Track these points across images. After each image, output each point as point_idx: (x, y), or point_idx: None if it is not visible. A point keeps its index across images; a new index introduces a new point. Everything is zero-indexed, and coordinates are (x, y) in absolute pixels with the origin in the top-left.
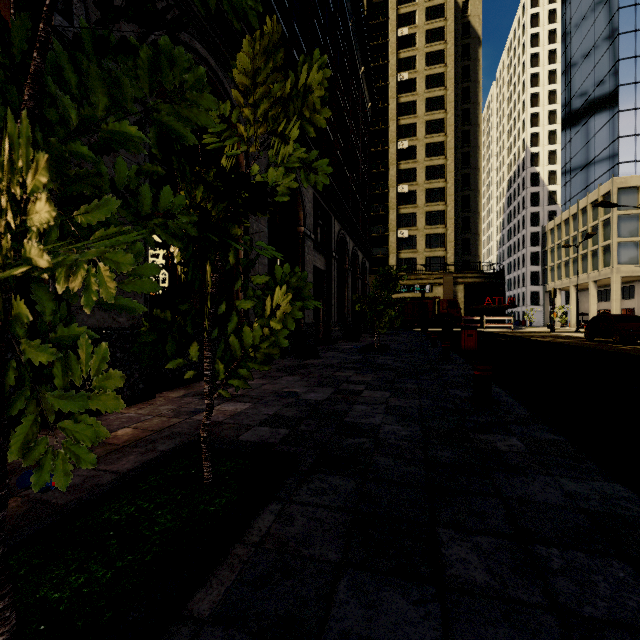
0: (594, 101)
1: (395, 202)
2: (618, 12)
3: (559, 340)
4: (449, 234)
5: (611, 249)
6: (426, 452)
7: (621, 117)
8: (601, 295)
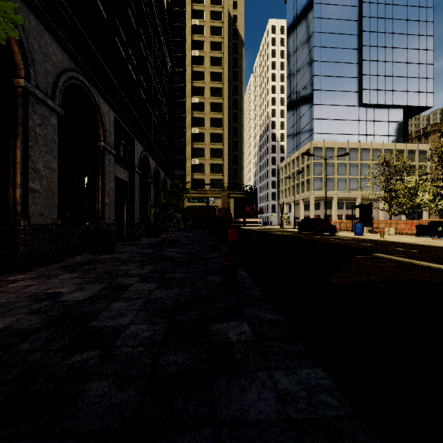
0: (302, 96)
1: (190, 139)
2: (313, 48)
3: (285, 233)
4: (225, 165)
5: (310, 181)
6: (157, 360)
7: (314, 108)
8: (305, 207)
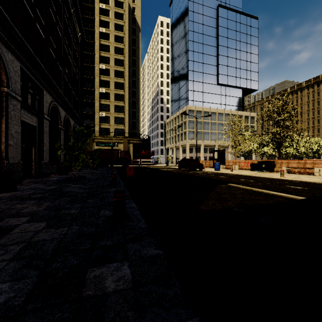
0: (181, 74)
1: (98, 96)
2: (188, 41)
3: (169, 170)
4: (126, 118)
5: (186, 133)
6: None
7: (189, 82)
8: (183, 151)
